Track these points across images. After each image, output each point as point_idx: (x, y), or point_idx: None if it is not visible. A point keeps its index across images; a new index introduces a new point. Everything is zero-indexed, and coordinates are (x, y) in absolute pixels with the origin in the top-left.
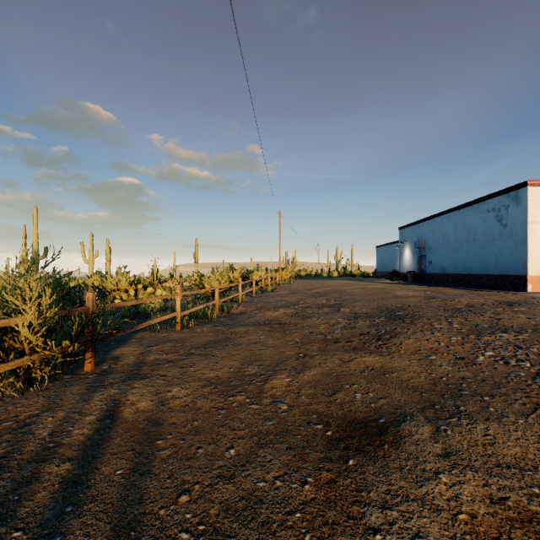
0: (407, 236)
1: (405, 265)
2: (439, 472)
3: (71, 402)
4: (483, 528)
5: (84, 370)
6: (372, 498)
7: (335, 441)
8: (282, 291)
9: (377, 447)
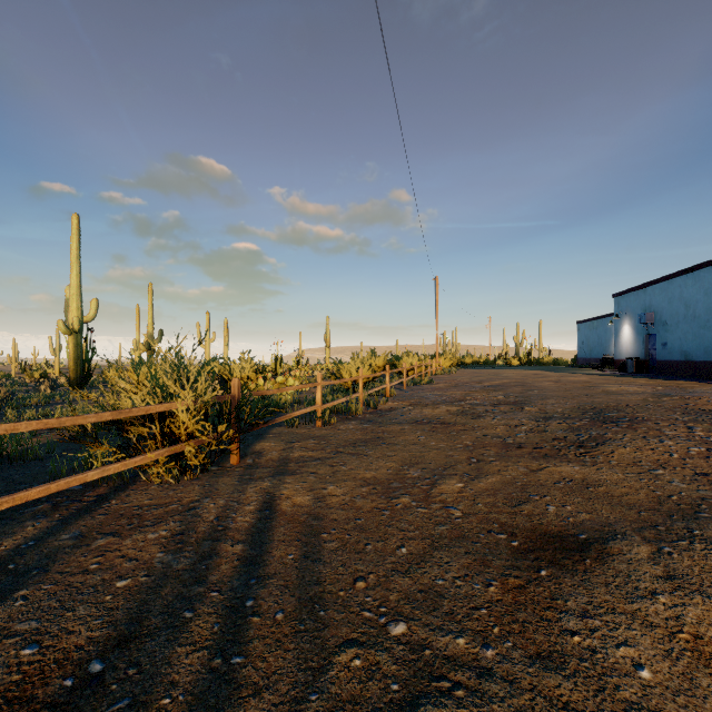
0: (627, 307)
1: (623, 348)
2: (656, 592)
3: (226, 491)
4: (710, 649)
5: (230, 463)
6: (570, 606)
7: (523, 552)
8: (441, 383)
9: (576, 562)
